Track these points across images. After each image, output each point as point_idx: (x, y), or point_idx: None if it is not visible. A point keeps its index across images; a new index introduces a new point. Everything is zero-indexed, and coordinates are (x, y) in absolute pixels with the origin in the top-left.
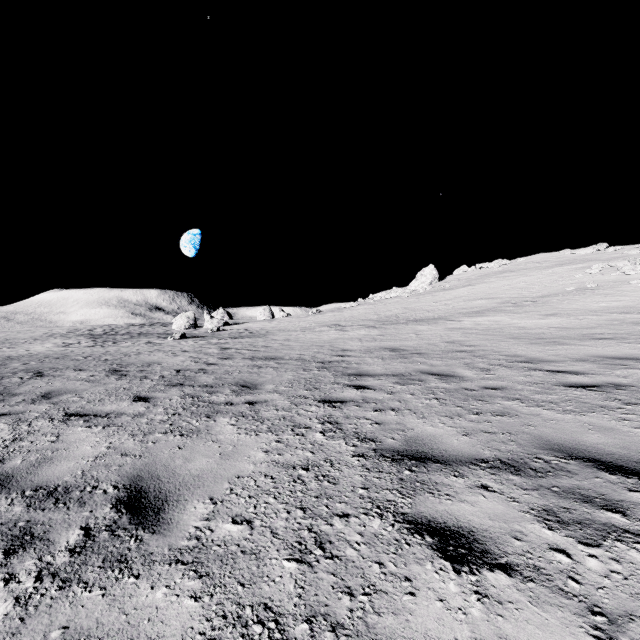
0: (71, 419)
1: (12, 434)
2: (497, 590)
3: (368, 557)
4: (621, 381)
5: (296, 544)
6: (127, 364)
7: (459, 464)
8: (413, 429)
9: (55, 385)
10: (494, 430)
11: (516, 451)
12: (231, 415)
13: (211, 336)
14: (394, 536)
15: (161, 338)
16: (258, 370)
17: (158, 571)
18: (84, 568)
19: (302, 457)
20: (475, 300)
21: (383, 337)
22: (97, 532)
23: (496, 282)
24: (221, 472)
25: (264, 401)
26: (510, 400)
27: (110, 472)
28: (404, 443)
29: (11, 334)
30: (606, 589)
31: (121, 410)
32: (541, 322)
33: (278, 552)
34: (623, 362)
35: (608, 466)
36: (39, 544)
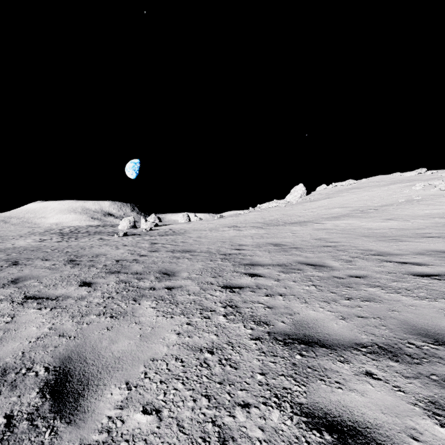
0: (27, 301)
1: None
2: None
3: None
4: None
5: (200, 441)
6: (81, 255)
7: (342, 349)
8: (299, 313)
9: (24, 272)
10: (366, 315)
11: (389, 336)
12: (153, 299)
13: (145, 234)
14: (294, 432)
15: (110, 235)
16: (177, 260)
17: None
18: None
19: (208, 340)
20: (333, 208)
21: (268, 235)
22: (18, 421)
23: (347, 196)
24: (139, 354)
25: (179, 286)
26: (373, 287)
27: (46, 353)
28: (293, 327)
29: (4, 232)
30: None
31: (68, 294)
32: (383, 224)
33: None
34: None
35: None
36: None
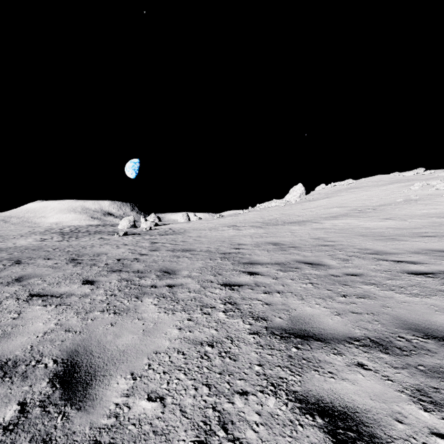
0: (33, 299)
1: None
2: None
3: (266, 440)
4: None
5: (202, 424)
6: (83, 254)
7: (336, 342)
8: (295, 309)
9: (27, 271)
10: (360, 311)
11: (381, 330)
12: (154, 296)
13: (145, 233)
14: (288, 416)
15: (110, 235)
16: (177, 259)
17: None
18: None
19: (208, 334)
20: (332, 208)
21: (267, 234)
22: (31, 408)
23: (346, 195)
24: (142, 348)
25: (180, 284)
26: (368, 285)
27: (53, 347)
28: (289, 322)
29: (5, 232)
30: None
31: (72, 291)
32: (381, 224)
33: (186, 433)
34: None
35: None
36: None
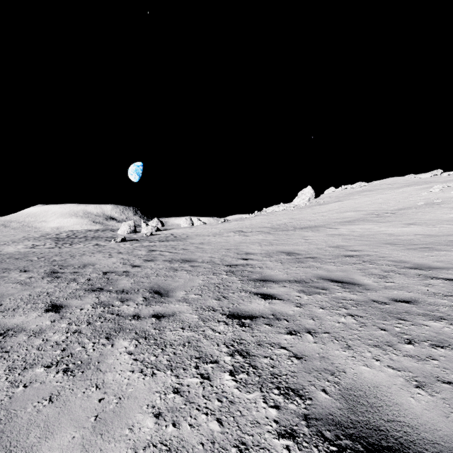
0: None
1: None
2: None
3: None
4: None
5: None
6: (67, 265)
7: None
8: (345, 371)
9: None
10: (452, 377)
11: None
12: (133, 335)
13: (145, 239)
14: None
15: (107, 241)
16: (173, 273)
17: None
18: None
19: (205, 434)
20: (345, 212)
21: (278, 242)
22: None
23: (359, 199)
24: None
25: (172, 314)
26: (435, 320)
27: None
28: (343, 403)
29: None
30: None
31: (24, 324)
32: (405, 230)
33: None
34: None
35: None
36: None
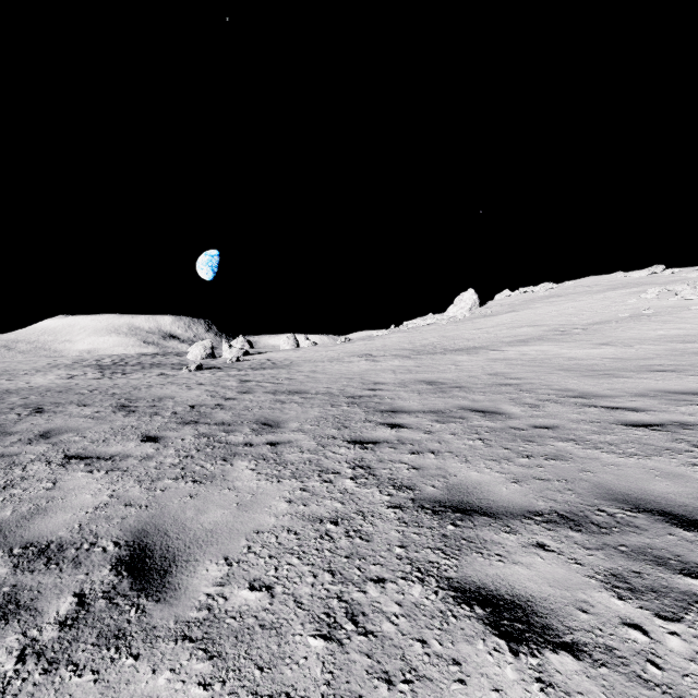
0: (71, 462)
1: (3, 480)
2: (563, 677)
3: (408, 633)
4: (687, 419)
5: (324, 616)
6: (136, 399)
7: (510, 517)
8: (456, 475)
9: (55, 423)
10: (548, 477)
11: (574, 502)
12: (250, 458)
13: (230, 367)
14: (438, 607)
15: (175, 369)
16: (281, 406)
17: (161, 650)
18: (75, 646)
19: (330, 508)
20: (519, 328)
21: (419, 368)
22: (92, 600)
23: (542, 308)
24: (238, 526)
25: (287, 442)
26: (564, 441)
27: (111, 526)
28: (446, 492)
29: (11, 365)
30: (694, 677)
31: (127, 452)
32: (593, 352)
33: (303, 626)
34: (687, 397)
35: (682, 520)
36: (24, 615)
